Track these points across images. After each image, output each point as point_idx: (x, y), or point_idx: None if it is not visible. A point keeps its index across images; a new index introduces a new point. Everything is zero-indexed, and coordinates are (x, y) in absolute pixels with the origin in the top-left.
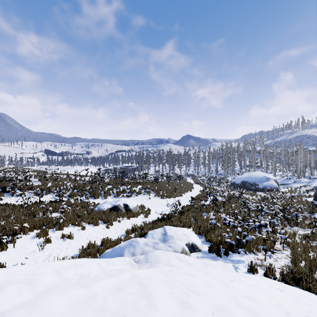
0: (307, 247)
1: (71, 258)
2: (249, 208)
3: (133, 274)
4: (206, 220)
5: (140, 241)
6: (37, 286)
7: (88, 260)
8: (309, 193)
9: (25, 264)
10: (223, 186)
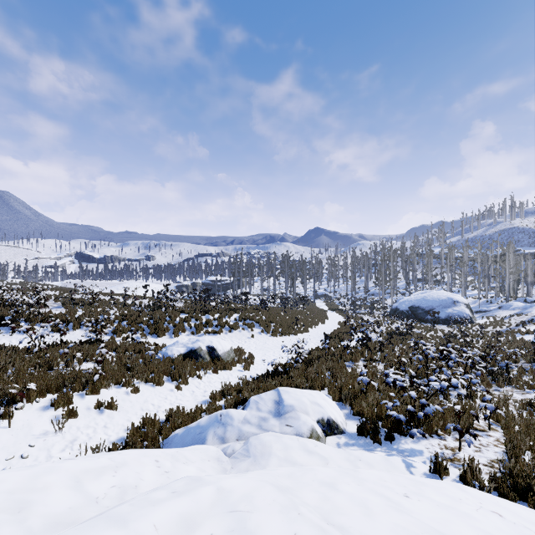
0: (532, 425)
1: (111, 445)
2: (427, 354)
3: (221, 488)
4: (352, 375)
5: (236, 416)
6: (31, 515)
7: (138, 455)
8: (526, 327)
9: (28, 458)
10: (378, 316)
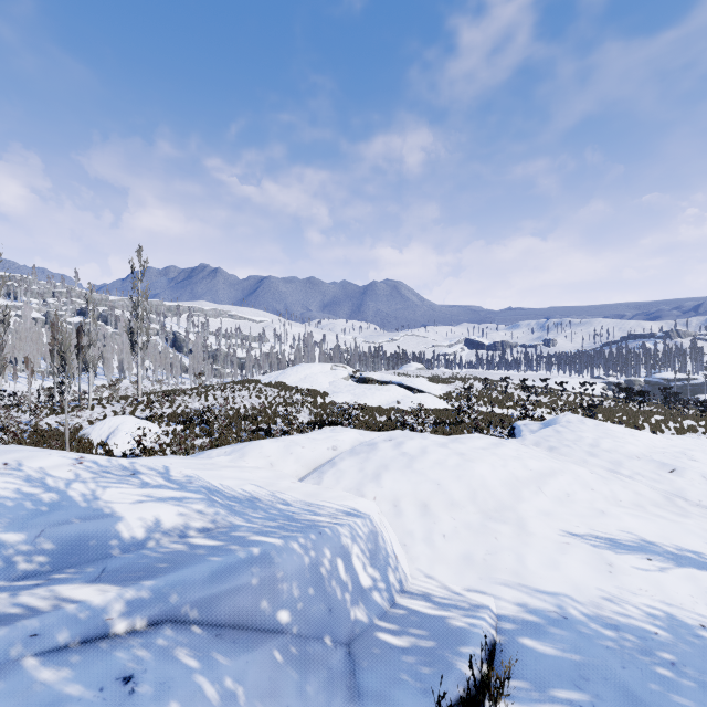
0: None
1: None
2: None
3: None
4: None
5: None
6: None
7: None
8: None
9: None
10: None
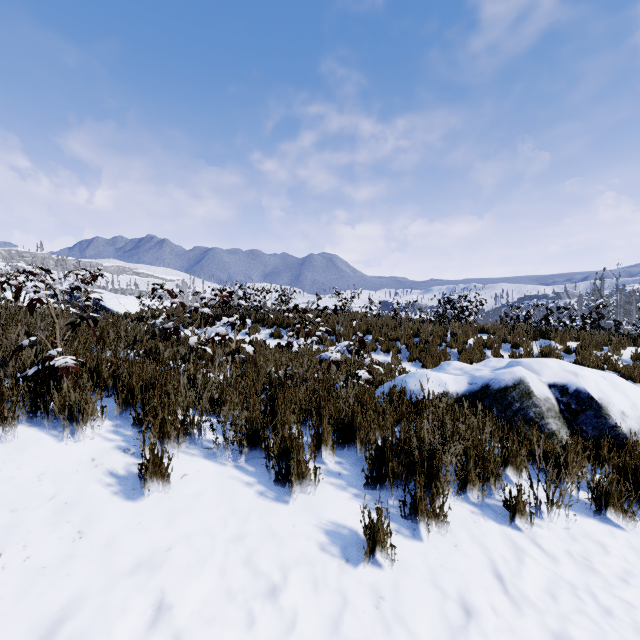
0: None
1: None
2: None
3: None
4: None
5: None
6: None
7: None
8: None
9: None
10: None
